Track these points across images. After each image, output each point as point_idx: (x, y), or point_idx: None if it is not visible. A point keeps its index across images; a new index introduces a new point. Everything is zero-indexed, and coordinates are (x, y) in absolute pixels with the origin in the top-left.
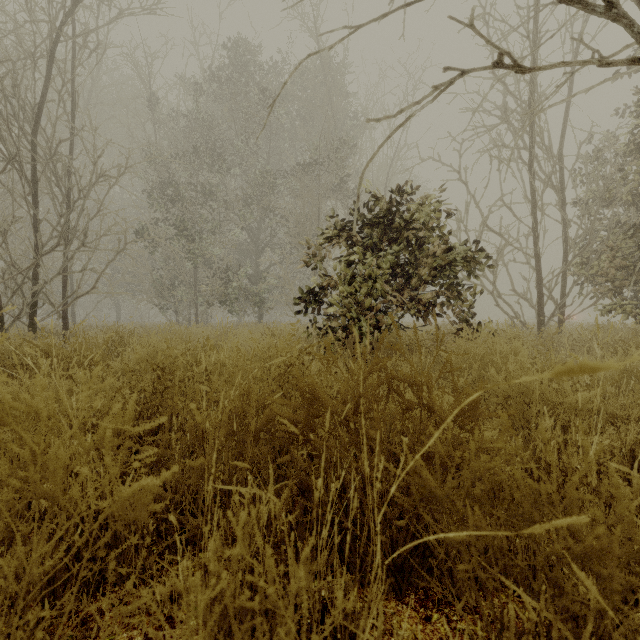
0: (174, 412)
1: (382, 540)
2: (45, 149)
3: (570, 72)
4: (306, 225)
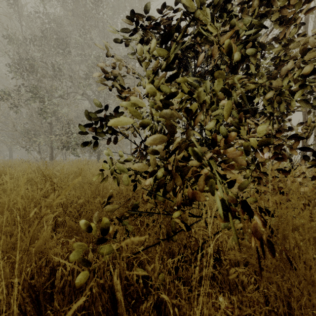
0: None
1: None
2: None
3: None
4: None
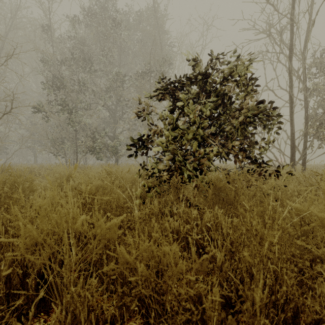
0: None
1: None
2: None
3: None
4: None
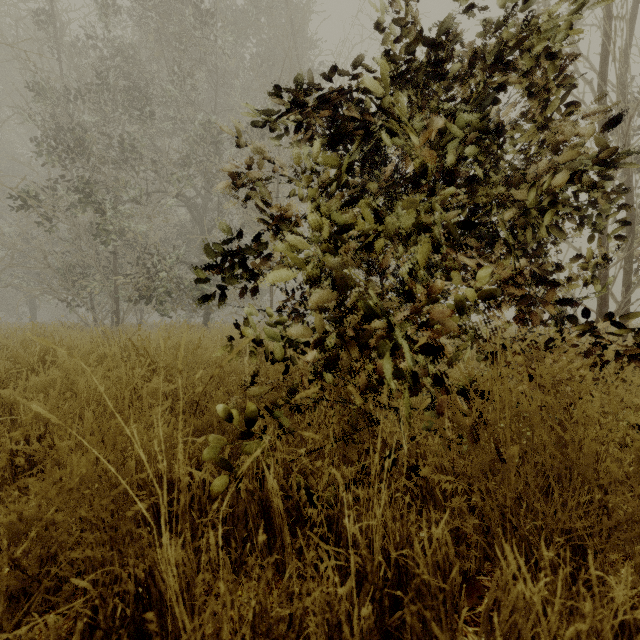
0: None
1: None
2: None
3: None
4: None
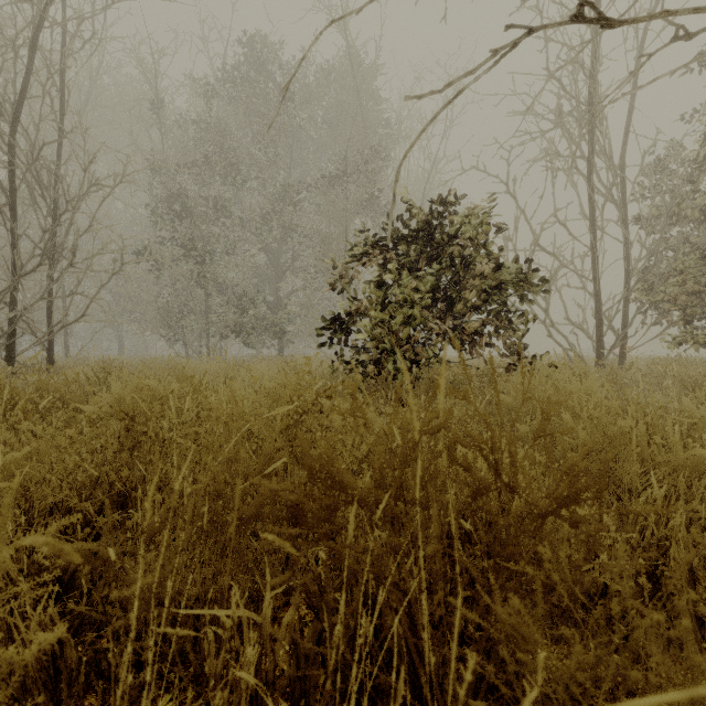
0: (146, 477)
1: (439, 699)
2: (26, 153)
3: (647, 54)
4: (332, 247)
